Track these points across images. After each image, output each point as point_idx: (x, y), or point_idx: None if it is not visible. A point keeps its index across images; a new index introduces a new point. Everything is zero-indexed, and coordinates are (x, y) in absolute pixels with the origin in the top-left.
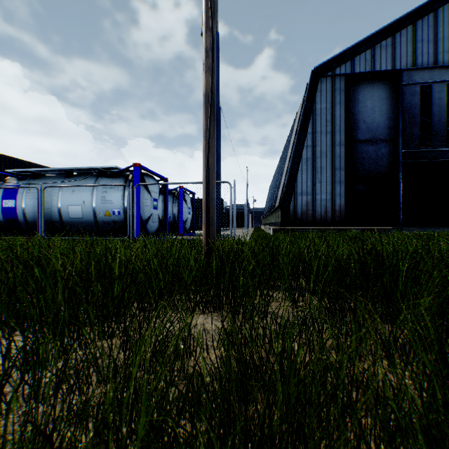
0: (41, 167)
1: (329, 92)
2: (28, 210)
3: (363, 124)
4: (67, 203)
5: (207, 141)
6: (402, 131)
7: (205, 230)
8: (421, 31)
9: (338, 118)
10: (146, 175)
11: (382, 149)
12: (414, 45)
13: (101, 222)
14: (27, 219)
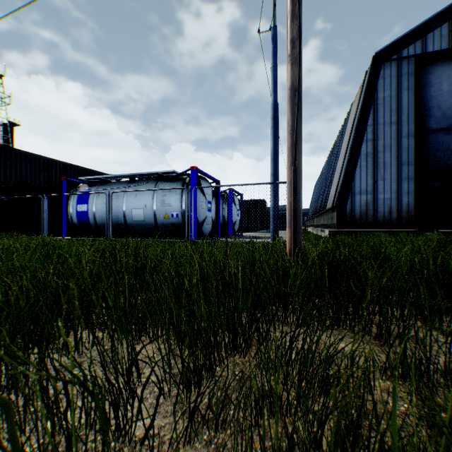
0: (102, 174)
1: (393, 78)
2: (97, 213)
3: (436, 111)
4: (130, 206)
5: (293, 138)
6: None
7: (293, 234)
8: None
9: (405, 106)
10: (201, 178)
11: None
12: None
13: (160, 225)
14: (97, 222)
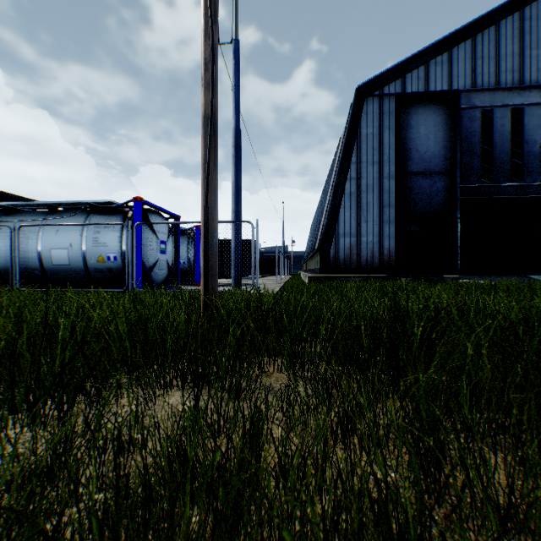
0: (24, 199)
1: (376, 115)
2: None
3: (415, 153)
4: (50, 245)
5: (206, 174)
6: (460, 162)
7: (203, 283)
8: (481, 46)
9: (387, 145)
10: (151, 212)
11: (438, 183)
12: (473, 63)
13: (93, 270)
14: None
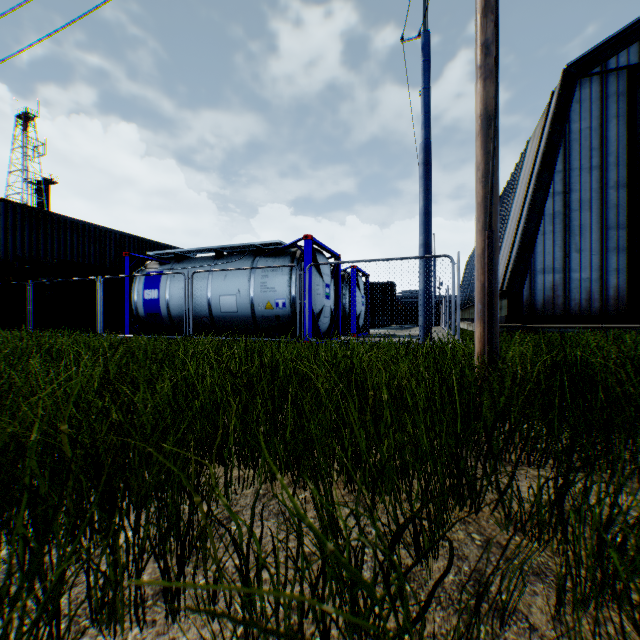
0: (170, 248)
1: (595, 101)
2: (172, 302)
3: None
4: (218, 292)
5: (487, 189)
6: None
7: (487, 330)
8: None
9: (613, 142)
10: (316, 252)
11: None
12: None
13: (260, 318)
14: (171, 314)
